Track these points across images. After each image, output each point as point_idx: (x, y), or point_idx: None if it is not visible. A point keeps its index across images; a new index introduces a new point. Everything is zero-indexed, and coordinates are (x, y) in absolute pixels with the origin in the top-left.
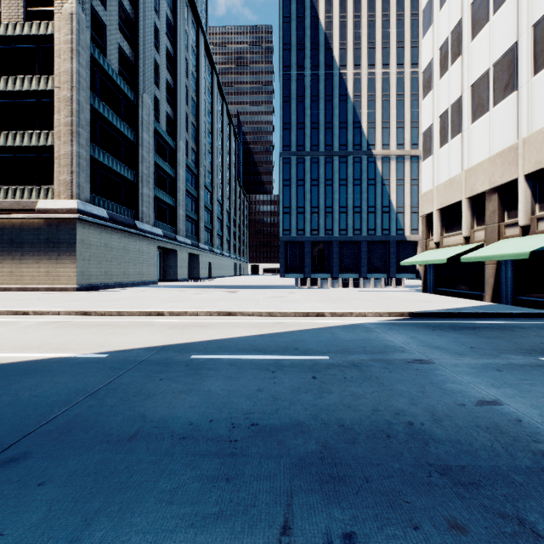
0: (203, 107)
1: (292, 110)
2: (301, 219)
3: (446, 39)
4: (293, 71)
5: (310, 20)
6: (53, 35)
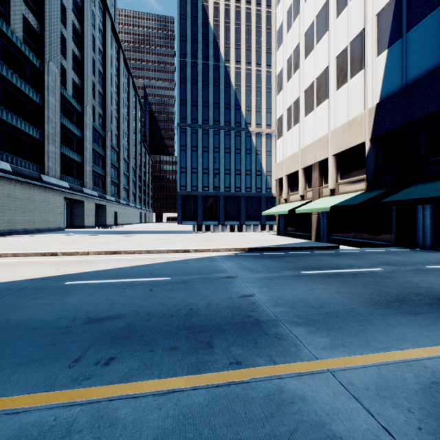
0: (110, 79)
1: (188, 90)
2: (195, 178)
3: (291, 55)
4: (188, 59)
5: (202, 21)
6: None
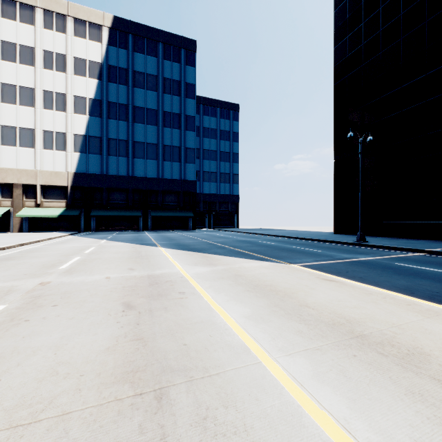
0: None
1: None
2: None
3: None
4: None
5: None
6: None
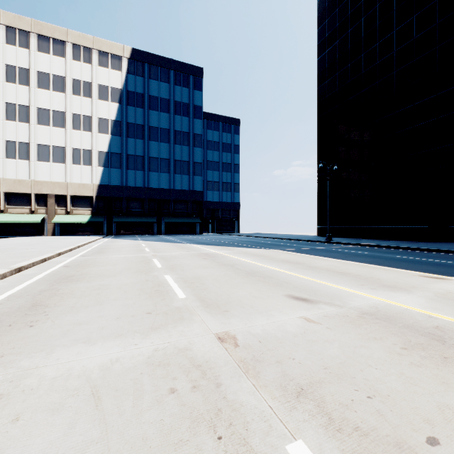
0: None
1: None
2: None
3: (15, 104)
4: None
5: None
6: None
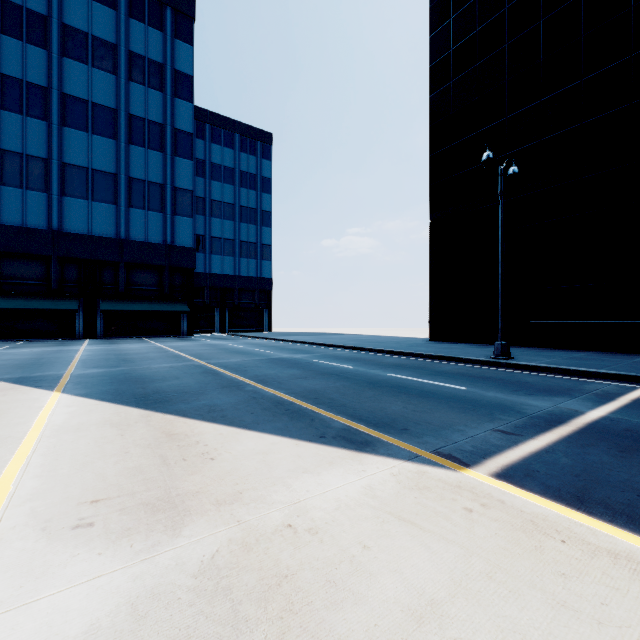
0: None
1: None
2: None
3: None
4: None
5: None
6: None
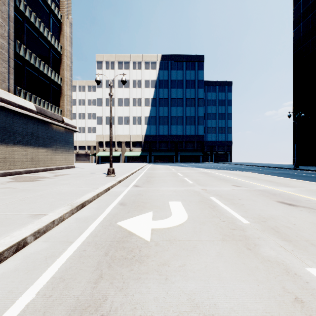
0: None
1: None
2: None
3: (109, 98)
4: None
5: None
6: (60, 20)
